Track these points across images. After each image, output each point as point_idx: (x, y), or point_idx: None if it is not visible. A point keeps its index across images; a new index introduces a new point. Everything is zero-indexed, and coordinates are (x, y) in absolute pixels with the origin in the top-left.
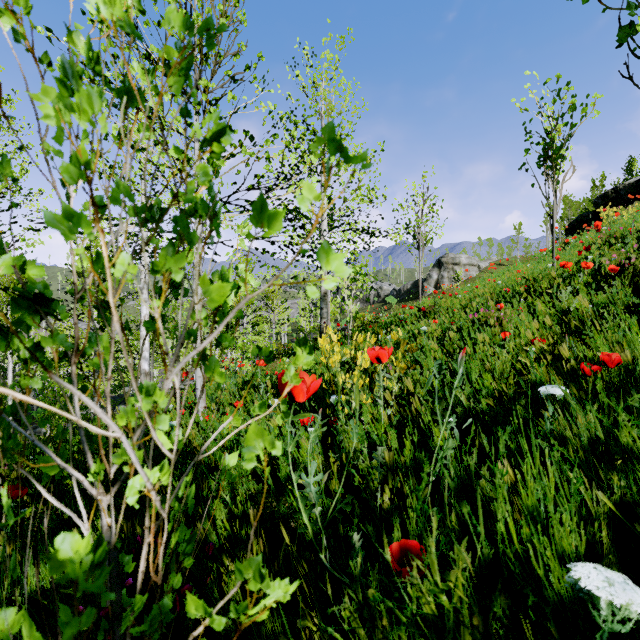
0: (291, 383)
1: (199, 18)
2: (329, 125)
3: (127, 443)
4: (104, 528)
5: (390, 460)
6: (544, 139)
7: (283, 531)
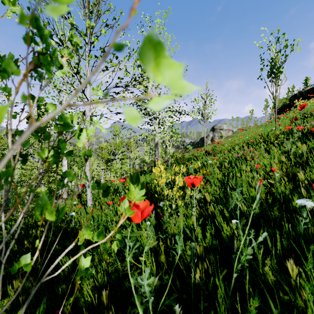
0: (125, 214)
1: None
2: None
3: None
4: None
5: (200, 253)
6: (271, 63)
7: None
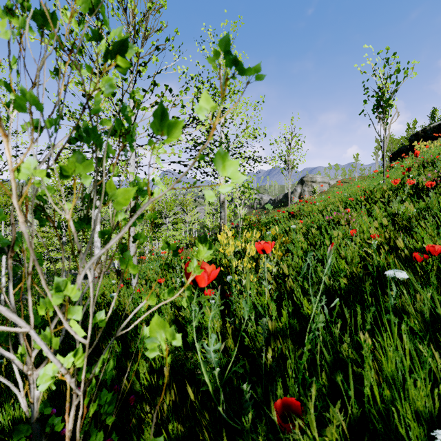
0: (194, 273)
1: (132, 3)
2: (225, 38)
3: (37, 336)
4: (32, 399)
5: (272, 328)
6: (377, 93)
7: (189, 389)
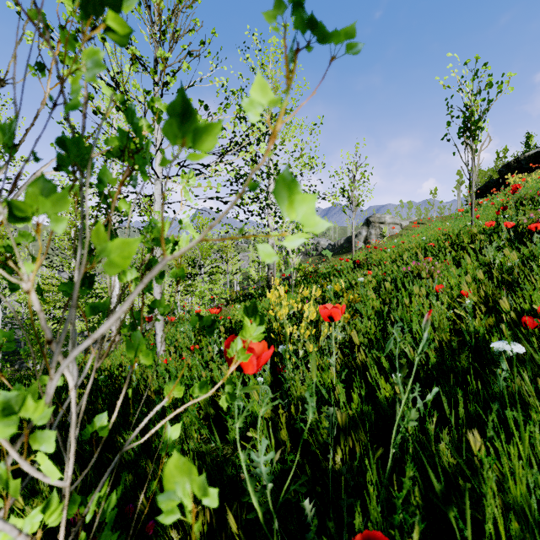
0: (238, 359)
1: None
2: None
3: None
4: None
5: (343, 422)
6: (464, 113)
7: (230, 518)
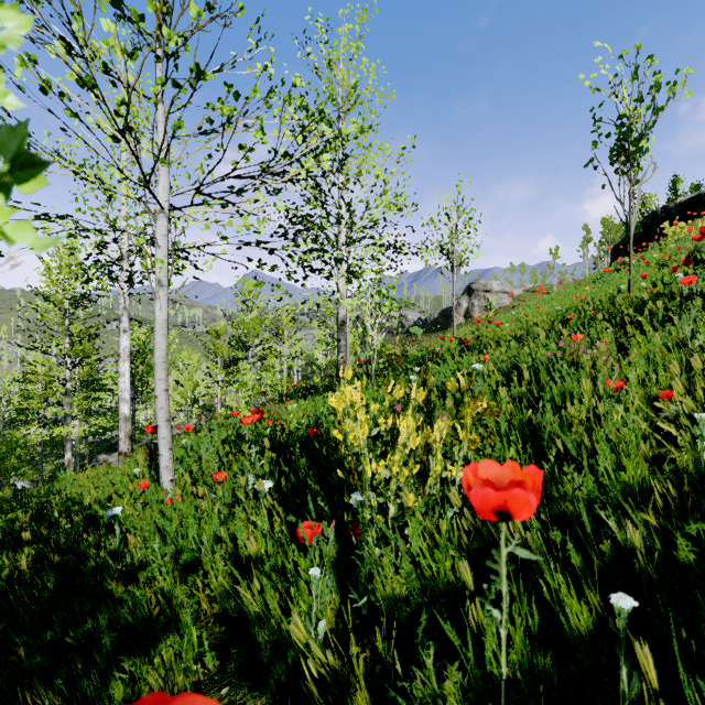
0: None
1: None
2: None
3: None
4: None
5: None
6: (619, 127)
7: None
